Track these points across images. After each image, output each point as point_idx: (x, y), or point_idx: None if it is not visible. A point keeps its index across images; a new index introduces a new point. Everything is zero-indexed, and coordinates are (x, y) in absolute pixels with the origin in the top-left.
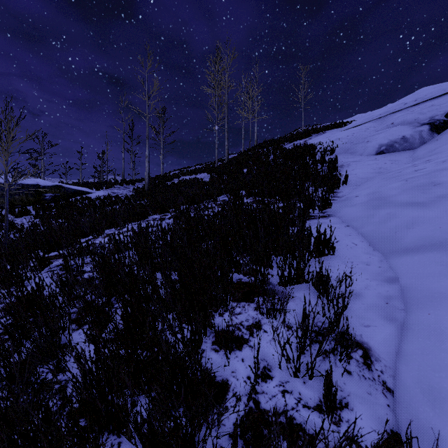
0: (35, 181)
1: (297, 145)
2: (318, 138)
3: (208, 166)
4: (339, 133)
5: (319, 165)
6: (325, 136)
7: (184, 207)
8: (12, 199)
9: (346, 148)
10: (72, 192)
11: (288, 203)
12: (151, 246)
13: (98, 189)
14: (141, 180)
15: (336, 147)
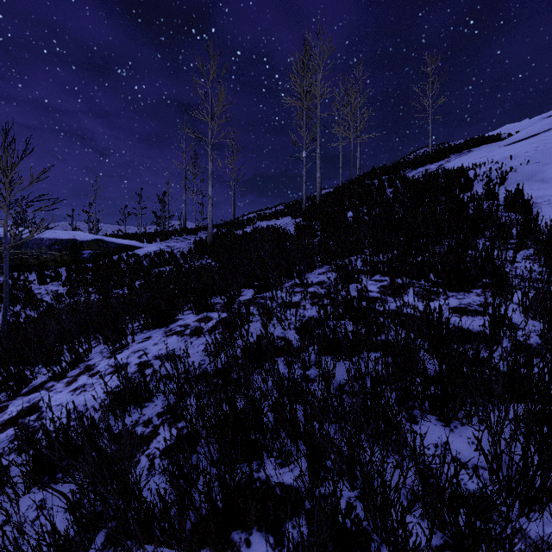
0: (71, 235)
1: (433, 172)
2: (462, 160)
3: (292, 206)
4: (504, 149)
5: (484, 204)
6: (476, 156)
7: (245, 297)
8: (44, 258)
9: (529, 171)
10: (116, 247)
11: (494, 315)
12: (136, 452)
13: (150, 242)
14: (205, 228)
15: (509, 171)
